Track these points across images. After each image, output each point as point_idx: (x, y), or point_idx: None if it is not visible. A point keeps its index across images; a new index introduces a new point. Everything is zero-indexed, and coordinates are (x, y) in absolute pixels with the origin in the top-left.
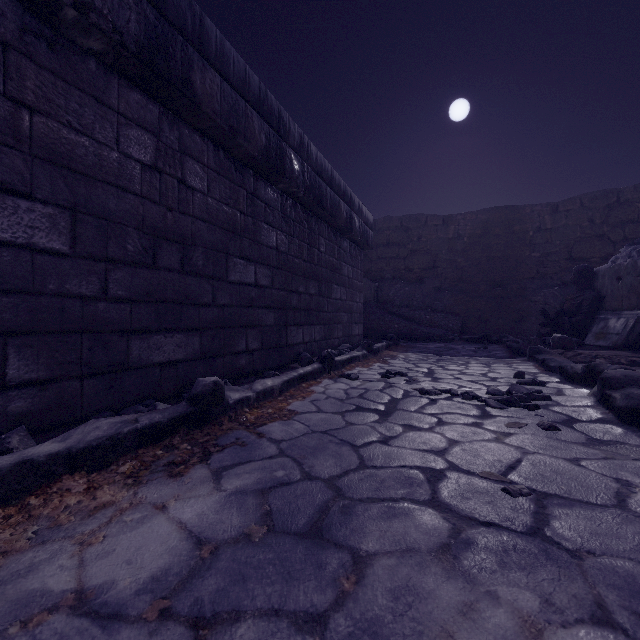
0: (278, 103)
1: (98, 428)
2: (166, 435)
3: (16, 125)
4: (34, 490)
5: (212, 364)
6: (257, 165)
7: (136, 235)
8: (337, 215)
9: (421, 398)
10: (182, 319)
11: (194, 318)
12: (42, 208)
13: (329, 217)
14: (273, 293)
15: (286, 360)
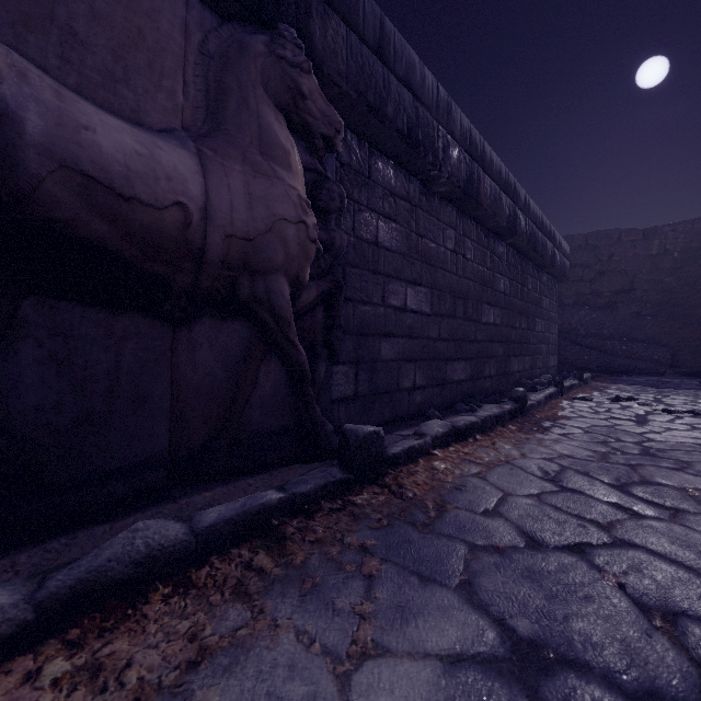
0: (513, 177)
1: (492, 408)
2: (513, 417)
3: (417, 247)
4: (492, 429)
5: (475, 384)
6: (499, 231)
7: (448, 298)
8: (545, 255)
9: (666, 415)
10: (463, 351)
11: (468, 351)
12: (423, 290)
13: (538, 258)
14: (502, 330)
15: (508, 385)
